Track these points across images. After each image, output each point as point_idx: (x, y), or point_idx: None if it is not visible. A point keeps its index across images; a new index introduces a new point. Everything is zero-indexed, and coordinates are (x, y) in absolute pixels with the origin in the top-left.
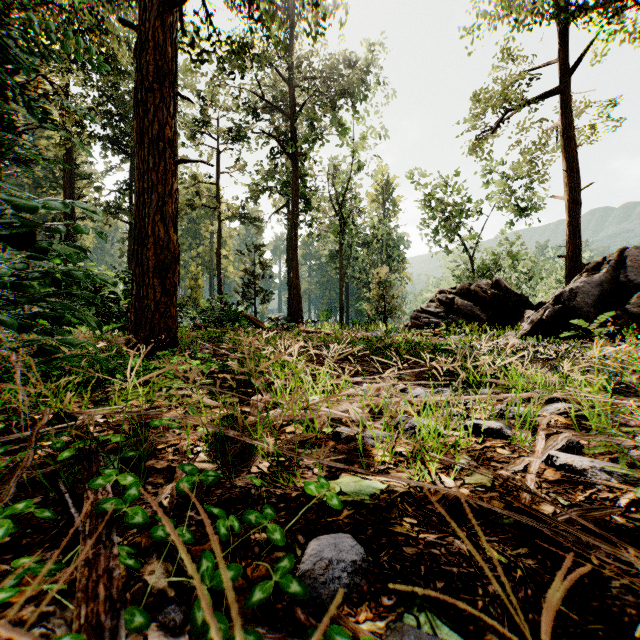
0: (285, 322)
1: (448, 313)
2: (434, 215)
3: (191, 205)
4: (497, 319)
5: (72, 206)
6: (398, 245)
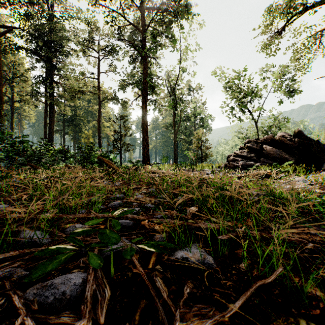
0: (136, 164)
1: (258, 157)
2: (234, 96)
3: (81, 91)
4: (302, 161)
5: (0, 88)
6: (206, 119)
